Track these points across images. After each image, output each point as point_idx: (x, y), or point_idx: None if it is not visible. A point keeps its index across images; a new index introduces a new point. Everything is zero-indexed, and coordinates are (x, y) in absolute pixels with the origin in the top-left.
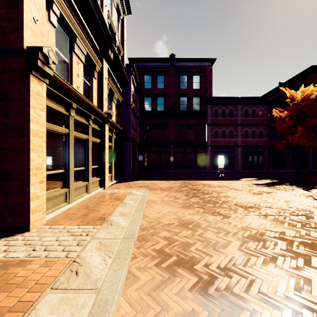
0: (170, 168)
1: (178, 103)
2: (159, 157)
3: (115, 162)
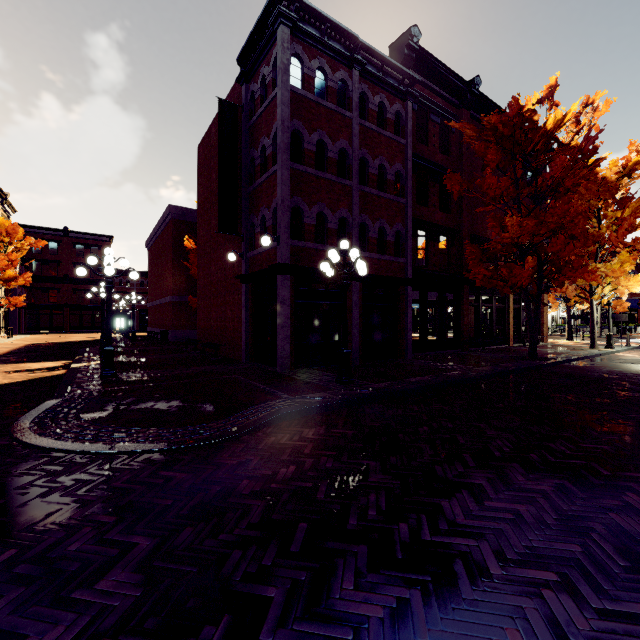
0: (64, 329)
1: (74, 270)
2: (51, 319)
3: (4, 322)
